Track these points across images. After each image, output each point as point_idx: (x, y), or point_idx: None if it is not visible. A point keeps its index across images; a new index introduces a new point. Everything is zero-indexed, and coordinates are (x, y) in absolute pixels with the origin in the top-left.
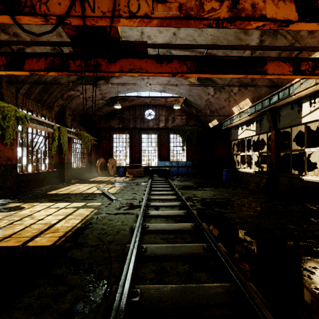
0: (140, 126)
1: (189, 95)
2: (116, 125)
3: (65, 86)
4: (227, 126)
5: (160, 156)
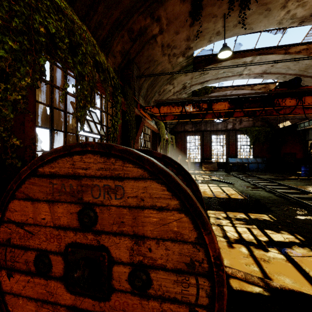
0: (210, 129)
1: None
2: (190, 129)
3: None
4: (304, 128)
5: (228, 154)
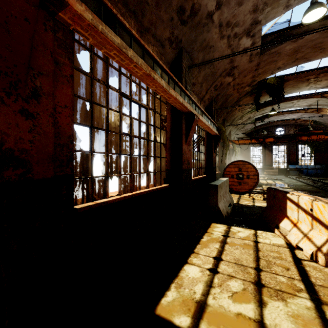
0: None
1: (319, 119)
2: None
3: (240, 128)
4: None
5: (289, 161)
